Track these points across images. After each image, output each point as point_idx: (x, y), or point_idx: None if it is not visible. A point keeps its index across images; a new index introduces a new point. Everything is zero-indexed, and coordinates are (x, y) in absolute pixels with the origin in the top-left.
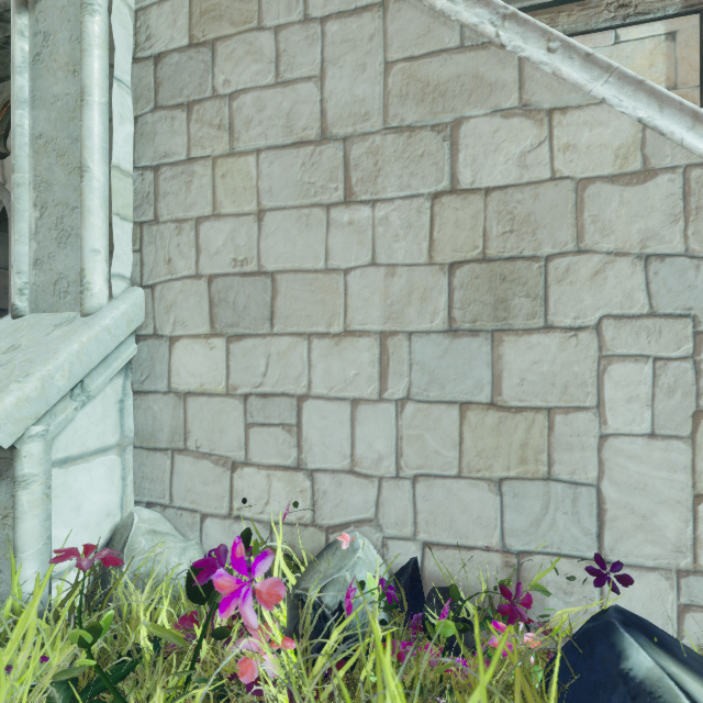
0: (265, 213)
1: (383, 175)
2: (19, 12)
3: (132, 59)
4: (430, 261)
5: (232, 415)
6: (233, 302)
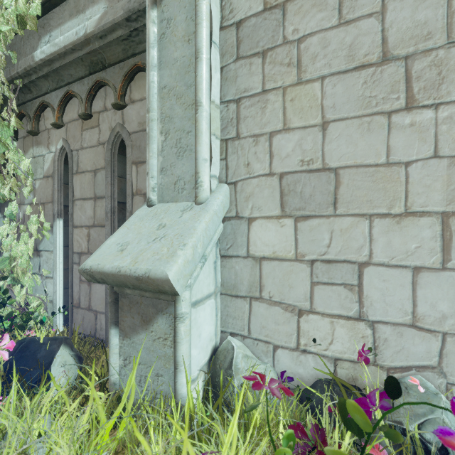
0: (328, 124)
1: (448, 81)
2: (152, 8)
3: (219, 28)
4: None
5: (300, 275)
6: (300, 192)
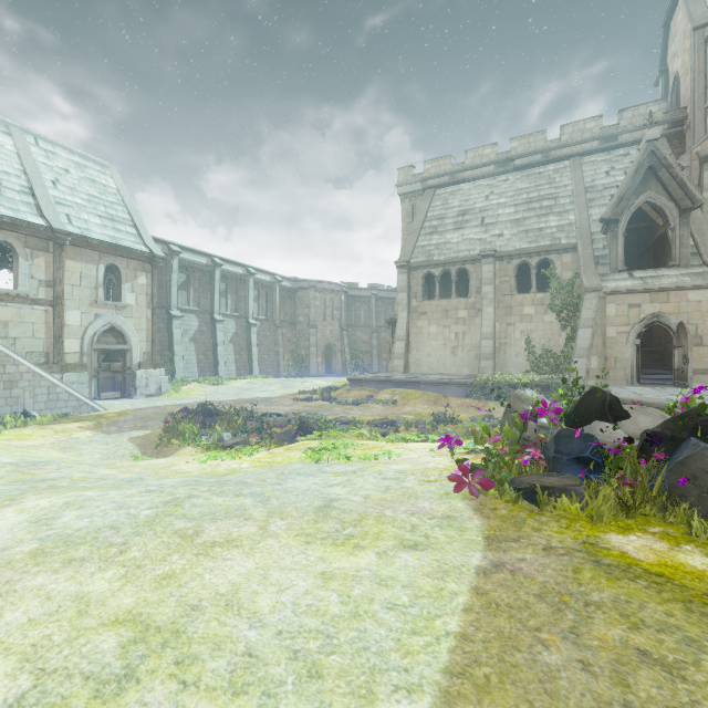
0: None
1: None
2: None
3: None
4: (1, 381)
5: None
6: None
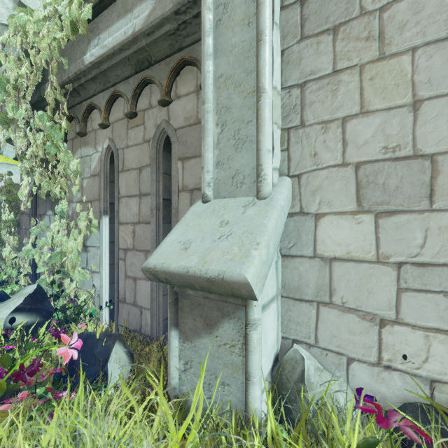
0: (422, 103)
1: None
2: None
3: (280, 8)
4: None
5: (382, 280)
6: (383, 184)
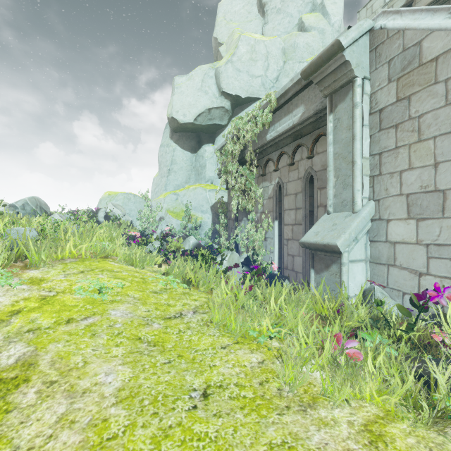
0: (438, 164)
1: None
2: (329, 115)
3: (369, 114)
4: None
5: (419, 252)
6: (420, 204)
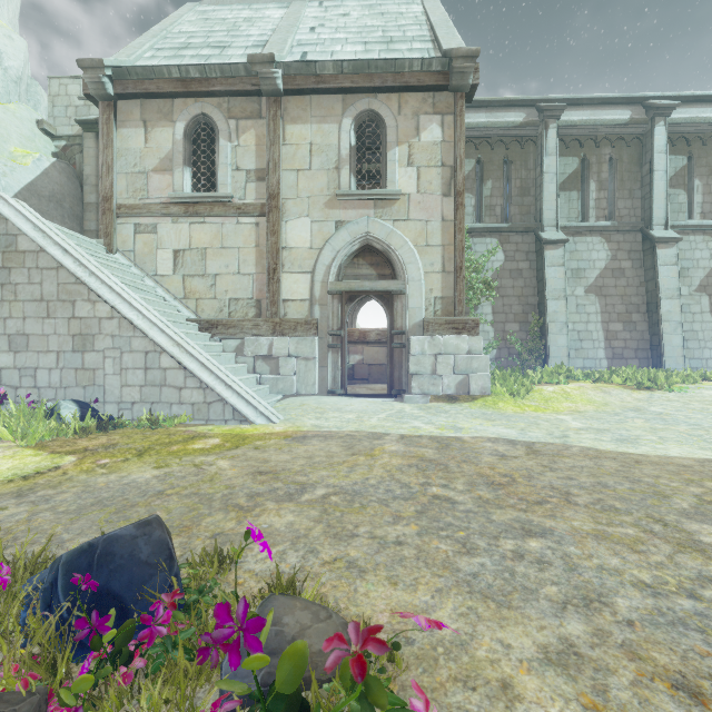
0: (26, 318)
1: (58, 312)
2: None
3: None
4: (69, 334)
5: (16, 374)
6: (16, 342)
